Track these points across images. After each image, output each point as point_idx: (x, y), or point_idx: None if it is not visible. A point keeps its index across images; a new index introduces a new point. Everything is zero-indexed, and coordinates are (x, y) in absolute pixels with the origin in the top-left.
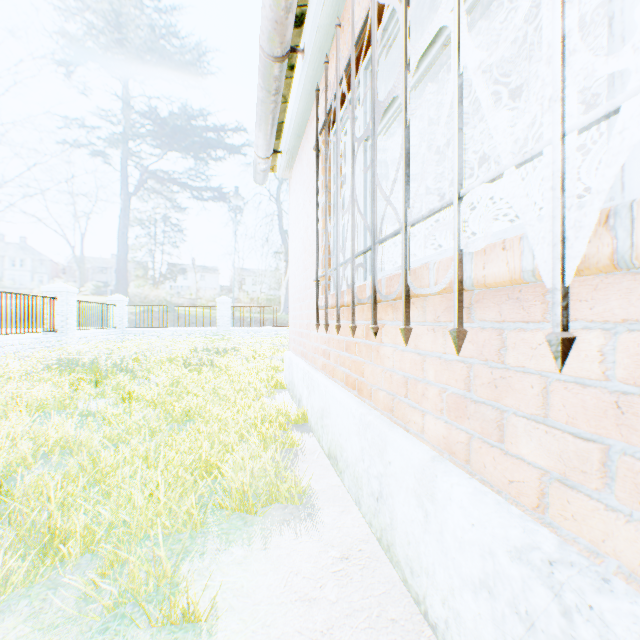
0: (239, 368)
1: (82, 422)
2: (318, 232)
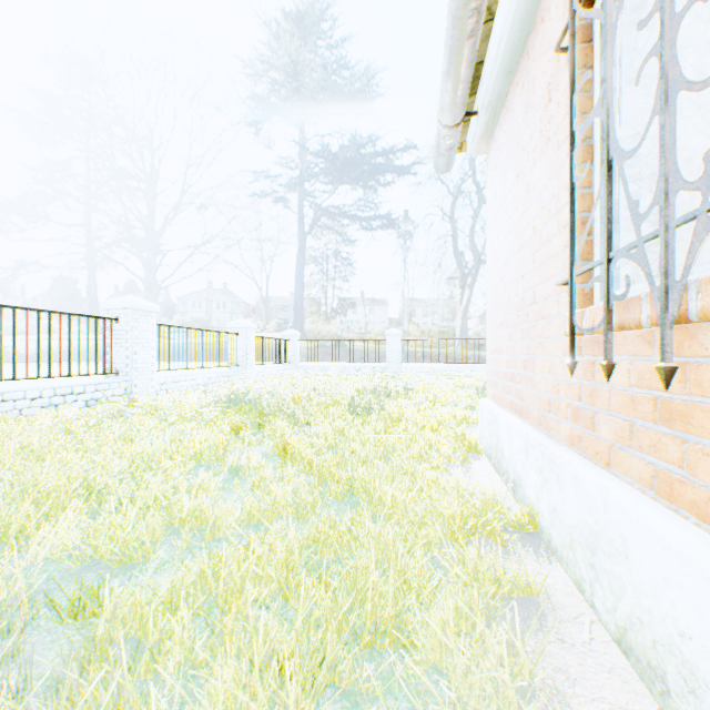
0: (414, 417)
1: (231, 480)
2: (572, 189)
